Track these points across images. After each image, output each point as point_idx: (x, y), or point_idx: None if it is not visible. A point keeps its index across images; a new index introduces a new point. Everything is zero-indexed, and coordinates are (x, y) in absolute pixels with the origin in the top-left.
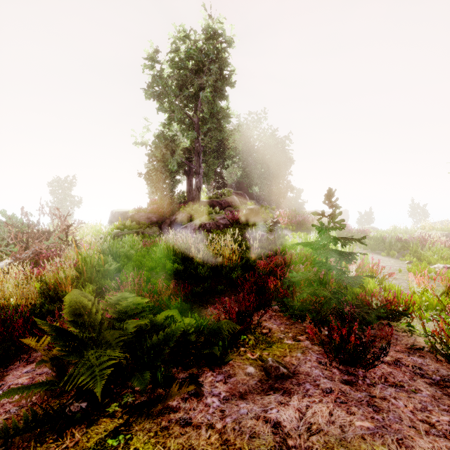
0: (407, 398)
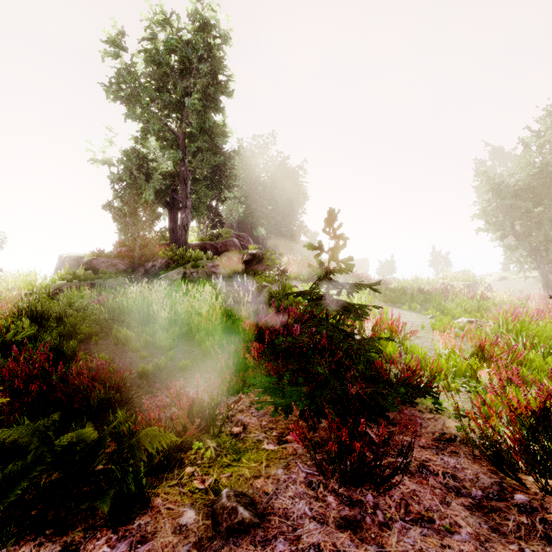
0: (440, 550)
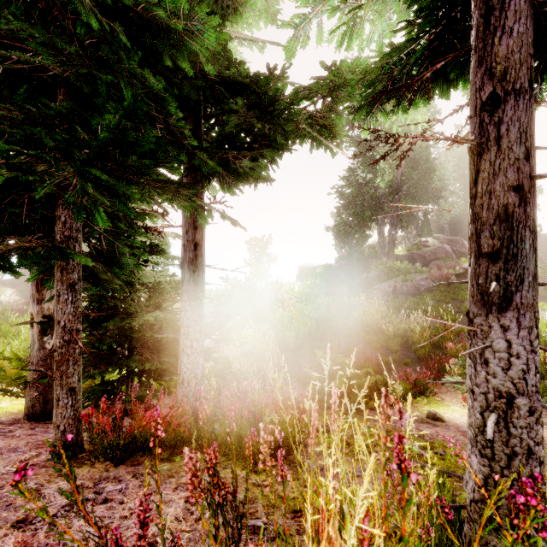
0: None
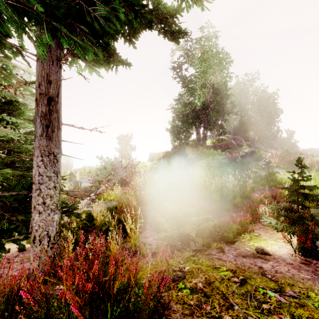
0: None
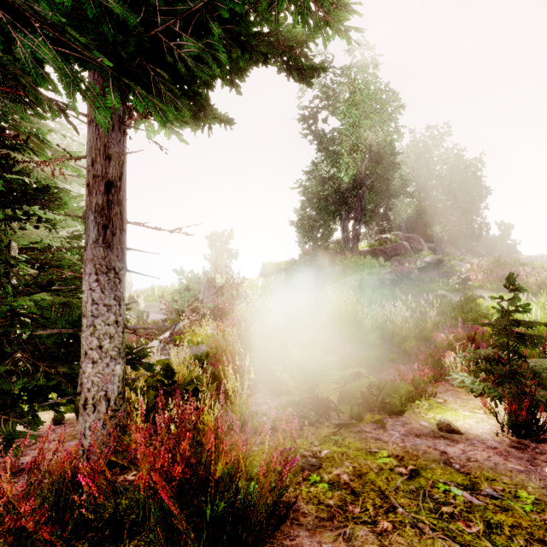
0: None
